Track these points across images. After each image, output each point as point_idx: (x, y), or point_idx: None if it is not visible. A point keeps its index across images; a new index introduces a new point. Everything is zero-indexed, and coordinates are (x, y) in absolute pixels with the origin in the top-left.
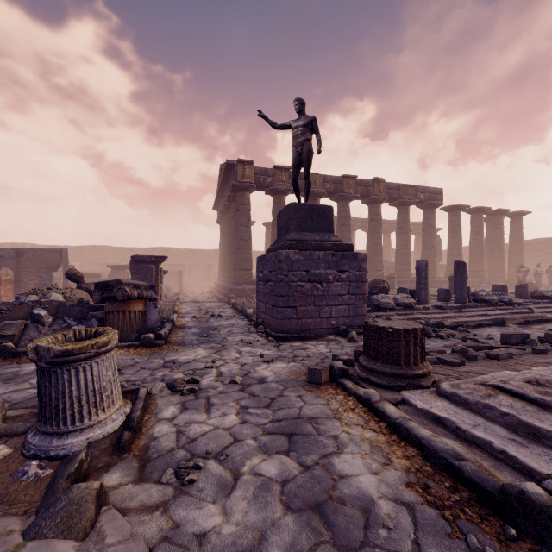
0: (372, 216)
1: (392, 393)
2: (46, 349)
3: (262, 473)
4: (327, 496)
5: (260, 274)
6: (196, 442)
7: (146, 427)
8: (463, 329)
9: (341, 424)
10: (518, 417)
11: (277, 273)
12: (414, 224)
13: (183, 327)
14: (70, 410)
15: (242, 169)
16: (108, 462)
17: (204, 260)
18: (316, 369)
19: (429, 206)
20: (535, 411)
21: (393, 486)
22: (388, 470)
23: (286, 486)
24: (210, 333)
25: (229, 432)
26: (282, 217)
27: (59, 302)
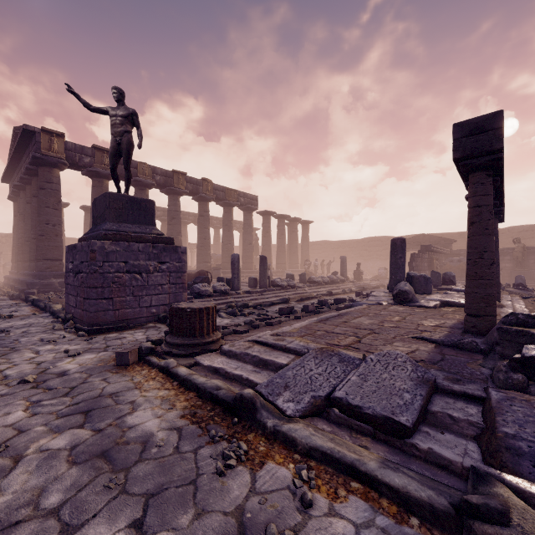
0: (201, 213)
1: (189, 359)
2: None
3: (50, 448)
4: (114, 444)
5: (69, 265)
6: None
7: None
8: (260, 308)
9: (141, 391)
10: (260, 356)
11: (90, 264)
12: (239, 223)
13: None
14: None
15: (49, 140)
16: None
17: None
18: (125, 352)
19: (248, 209)
20: (269, 351)
21: (172, 420)
22: (171, 412)
23: (75, 449)
24: None
25: (13, 427)
26: (98, 205)
27: None
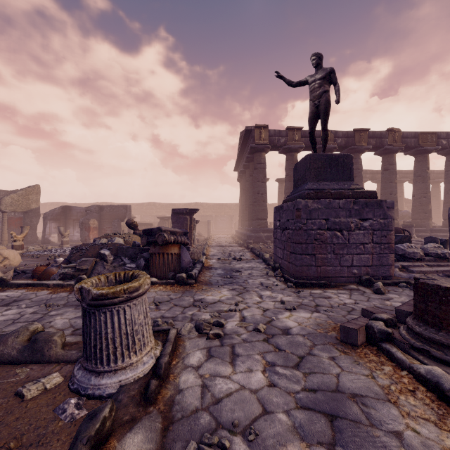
0: (385, 167)
1: None
2: (87, 291)
3: None
4: None
5: (277, 223)
6: (221, 404)
7: (173, 373)
8: None
9: (401, 414)
10: None
11: (295, 222)
12: (431, 173)
13: (210, 268)
14: (106, 350)
15: (259, 133)
16: (133, 415)
17: (227, 212)
18: (351, 328)
19: None
20: None
21: None
22: None
23: None
24: (233, 274)
25: (257, 397)
26: (299, 169)
27: (120, 244)
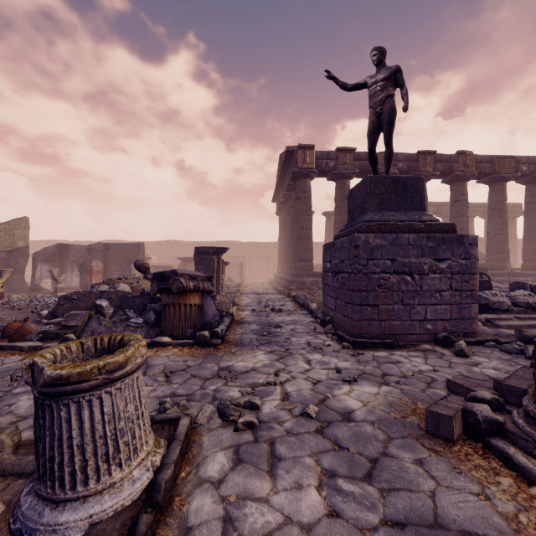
0: (455, 197)
1: None
2: (39, 370)
3: None
4: None
5: (327, 264)
6: None
7: (179, 495)
8: None
9: None
10: None
11: (352, 263)
12: None
13: (242, 322)
14: (69, 465)
15: (303, 155)
16: None
17: (264, 253)
18: (443, 415)
19: (534, 180)
20: None
21: None
22: None
23: None
24: (271, 331)
25: None
26: (355, 196)
27: (124, 292)
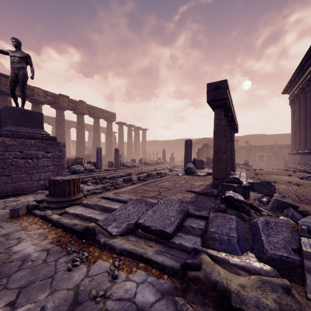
0: (79, 121)
1: (60, 210)
2: None
3: None
4: (2, 263)
5: None
6: None
7: None
8: (113, 179)
9: (26, 231)
10: (103, 205)
11: None
12: (105, 128)
13: None
14: None
15: None
16: None
17: None
18: (16, 208)
19: (109, 120)
20: (110, 202)
21: (44, 246)
22: (44, 241)
23: None
24: None
25: None
26: (1, 114)
27: None
